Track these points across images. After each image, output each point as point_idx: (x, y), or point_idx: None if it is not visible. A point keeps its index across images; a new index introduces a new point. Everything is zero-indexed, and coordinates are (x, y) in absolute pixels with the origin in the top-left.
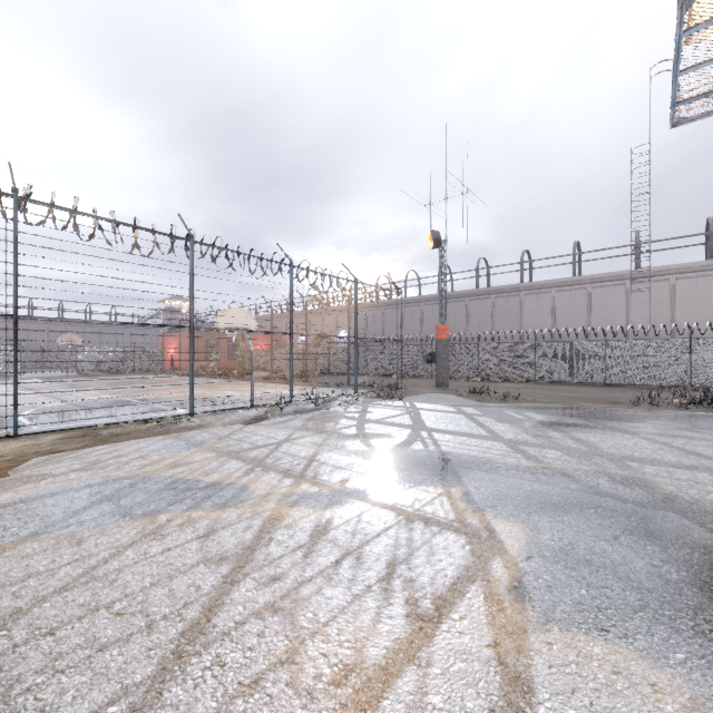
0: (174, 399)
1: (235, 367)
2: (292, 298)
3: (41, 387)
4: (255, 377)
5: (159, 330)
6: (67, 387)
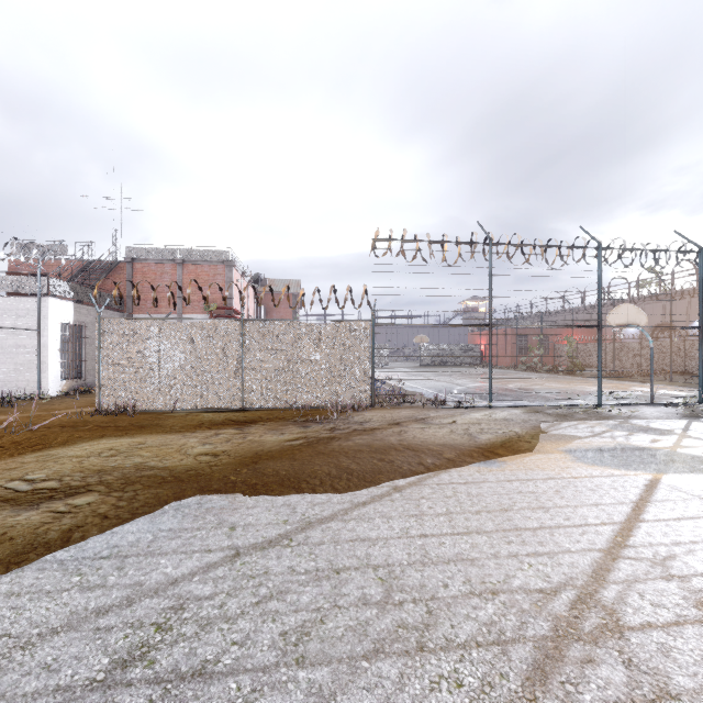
0: (547, 390)
1: (545, 362)
2: (701, 287)
3: (419, 374)
4: (585, 373)
5: (469, 328)
6: (436, 375)
